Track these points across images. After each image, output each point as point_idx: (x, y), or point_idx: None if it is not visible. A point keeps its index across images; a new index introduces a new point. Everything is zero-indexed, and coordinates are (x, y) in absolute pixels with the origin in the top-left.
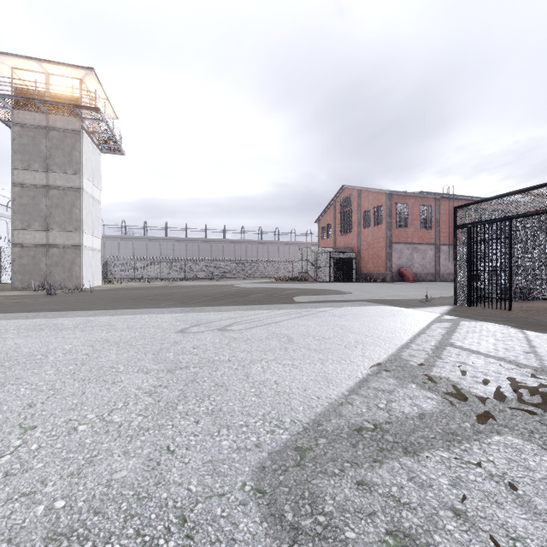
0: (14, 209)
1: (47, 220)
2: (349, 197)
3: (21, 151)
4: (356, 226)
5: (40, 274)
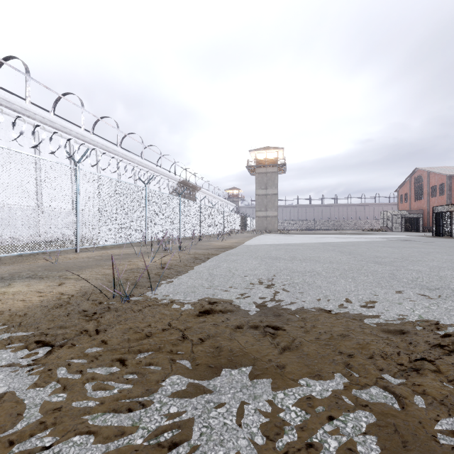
0: (256, 204)
1: (266, 207)
2: (420, 175)
3: (258, 183)
4: (426, 195)
5: (264, 227)
